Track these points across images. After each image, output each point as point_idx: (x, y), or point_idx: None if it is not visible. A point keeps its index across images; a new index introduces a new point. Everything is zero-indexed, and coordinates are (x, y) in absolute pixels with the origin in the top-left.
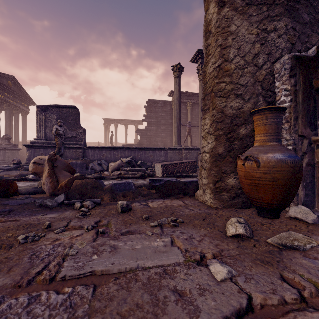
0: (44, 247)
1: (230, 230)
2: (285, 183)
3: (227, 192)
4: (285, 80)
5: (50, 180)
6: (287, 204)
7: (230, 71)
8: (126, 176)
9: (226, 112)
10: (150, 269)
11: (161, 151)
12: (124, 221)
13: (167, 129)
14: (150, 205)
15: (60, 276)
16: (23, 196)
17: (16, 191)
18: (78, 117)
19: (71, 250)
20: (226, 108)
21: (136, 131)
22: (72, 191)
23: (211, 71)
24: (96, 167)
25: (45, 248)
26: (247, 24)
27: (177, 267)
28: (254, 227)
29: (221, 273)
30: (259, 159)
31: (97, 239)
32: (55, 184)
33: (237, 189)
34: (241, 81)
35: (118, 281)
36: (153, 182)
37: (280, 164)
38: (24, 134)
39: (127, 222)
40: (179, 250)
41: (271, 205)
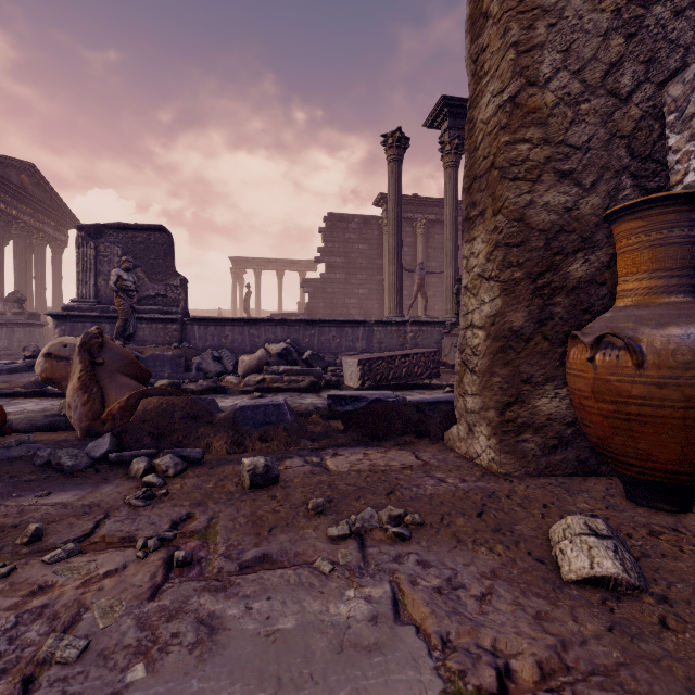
0: None
1: (571, 558)
2: None
3: (534, 432)
4: None
5: (83, 397)
6: None
7: (541, 110)
8: (277, 386)
9: (531, 220)
10: None
11: (357, 328)
12: (257, 518)
13: (370, 280)
14: (331, 464)
15: None
16: (19, 437)
17: (0, 424)
18: (169, 251)
19: (62, 642)
20: (532, 210)
21: (301, 284)
22: (134, 426)
23: (490, 114)
24: (210, 364)
25: None
26: None
27: None
28: (633, 542)
29: None
30: (641, 343)
31: (165, 591)
32: (95, 408)
33: (562, 425)
34: (572, 137)
35: None
36: (338, 403)
37: None
38: (56, 293)
39: (265, 520)
40: (420, 641)
41: (677, 475)
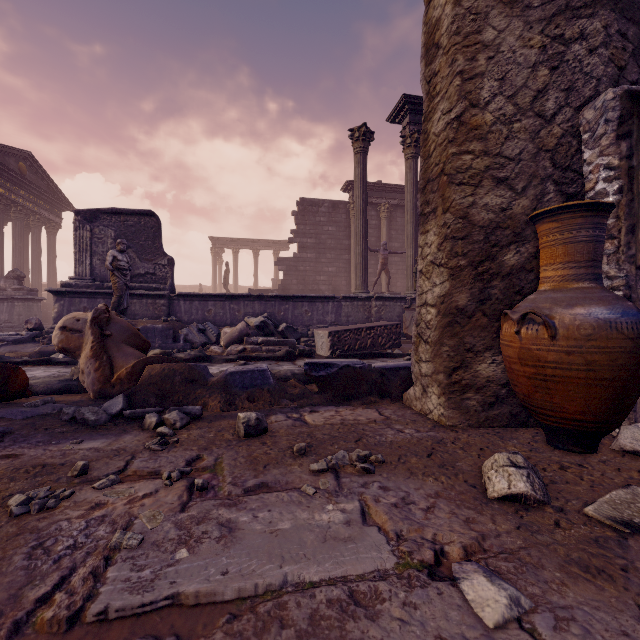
0: (66, 527)
1: (495, 482)
2: (617, 375)
3: (476, 391)
4: (608, 146)
5: (95, 364)
6: (619, 422)
7: (482, 127)
8: (257, 355)
9: (473, 217)
10: (315, 591)
11: (327, 303)
12: (253, 459)
13: (339, 259)
14: (309, 419)
15: (94, 611)
16: (39, 398)
17: (24, 387)
18: (158, 234)
19: (126, 535)
20: (474, 210)
21: (276, 263)
22: (141, 389)
23: (440, 128)
24: (196, 335)
25: (67, 529)
26: (520, 25)
27: (380, 584)
28: (546, 473)
29: (493, 605)
30: (555, 320)
31: (191, 506)
32: (105, 373)
33: (499, 386)
34: (507, 150)
35: (238, 627)
36: (313, 369)
37: (606, 331)
38: (51, 270)
39: (259, 460)
40: (381, 535)
41: (583, 423)
